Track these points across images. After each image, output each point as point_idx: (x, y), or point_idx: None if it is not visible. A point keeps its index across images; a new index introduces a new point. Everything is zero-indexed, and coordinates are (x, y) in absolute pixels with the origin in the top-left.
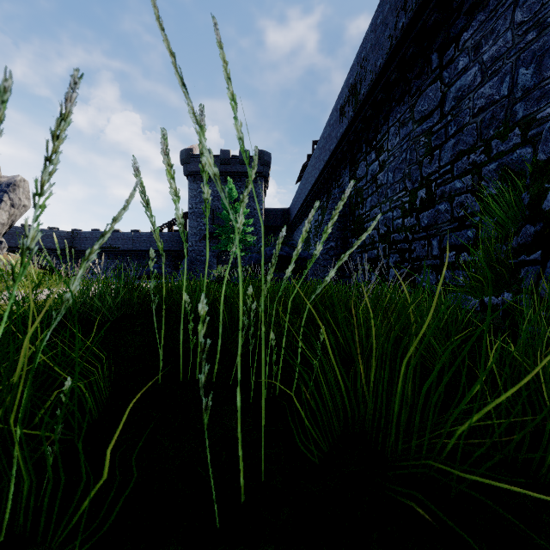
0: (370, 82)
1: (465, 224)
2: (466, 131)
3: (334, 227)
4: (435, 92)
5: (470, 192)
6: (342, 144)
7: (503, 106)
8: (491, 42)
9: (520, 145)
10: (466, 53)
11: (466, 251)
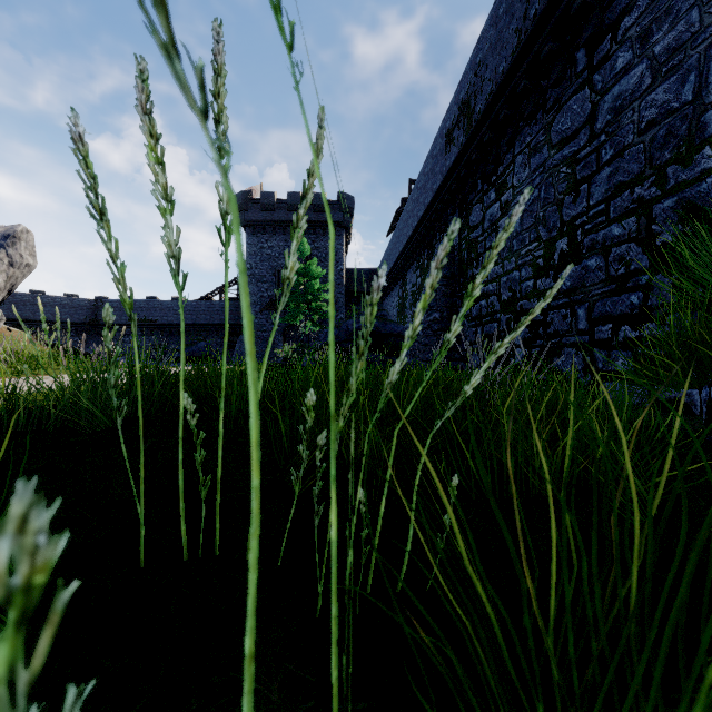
0: (489, 94)
1: (626, 286)
2: (628, 154)
3: (439, 292)
4: (581, 103)
5: (634, 240)
6: (449, 181)
7: (685, 116)
8: (666, 27)
9: (711, 171)
10: (628, 46)
11: (628, 323)
